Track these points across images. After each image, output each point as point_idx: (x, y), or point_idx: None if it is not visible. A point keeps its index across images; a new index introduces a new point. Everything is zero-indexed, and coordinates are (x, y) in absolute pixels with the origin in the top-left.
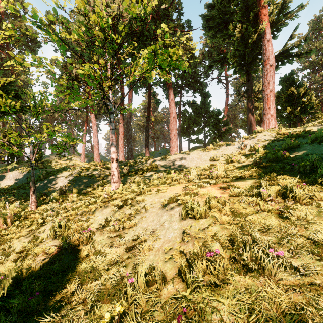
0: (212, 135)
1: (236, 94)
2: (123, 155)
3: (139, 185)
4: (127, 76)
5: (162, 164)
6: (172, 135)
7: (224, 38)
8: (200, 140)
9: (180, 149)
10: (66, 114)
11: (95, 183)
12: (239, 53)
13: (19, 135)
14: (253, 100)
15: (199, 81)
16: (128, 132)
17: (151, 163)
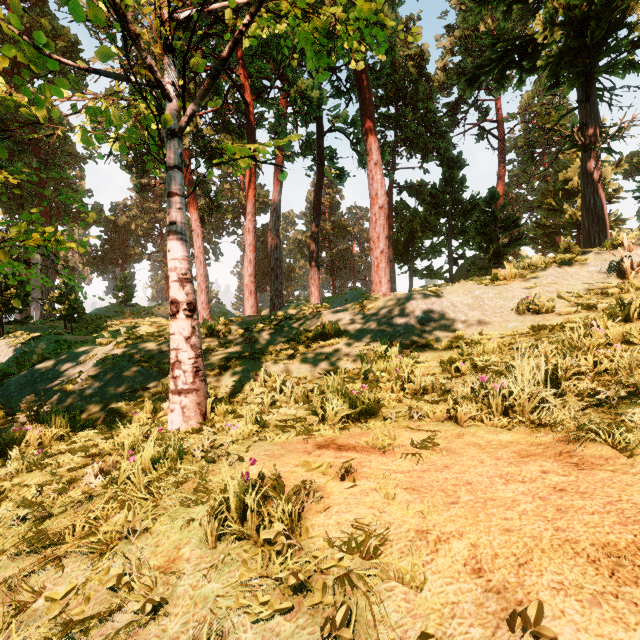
0: (466, 259)
1: (527, 159)
2: (254, 302)
3: (274, 401)
4: (266, 107)
5: (354, 325)
6: (378, 251)
7: (511, 3)
8: (437, 271)
9: (393, 291)
10: (153, 223)
11: (151, 382)
12: (569, 14)
13: (45, 263)
14: (599, 152)
15: (436, 130)
16: (273, 254)
17: (322, 322)
